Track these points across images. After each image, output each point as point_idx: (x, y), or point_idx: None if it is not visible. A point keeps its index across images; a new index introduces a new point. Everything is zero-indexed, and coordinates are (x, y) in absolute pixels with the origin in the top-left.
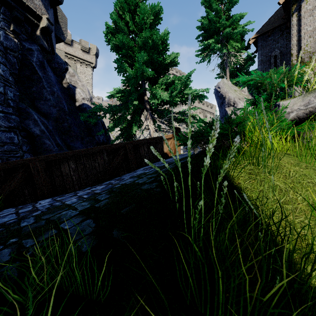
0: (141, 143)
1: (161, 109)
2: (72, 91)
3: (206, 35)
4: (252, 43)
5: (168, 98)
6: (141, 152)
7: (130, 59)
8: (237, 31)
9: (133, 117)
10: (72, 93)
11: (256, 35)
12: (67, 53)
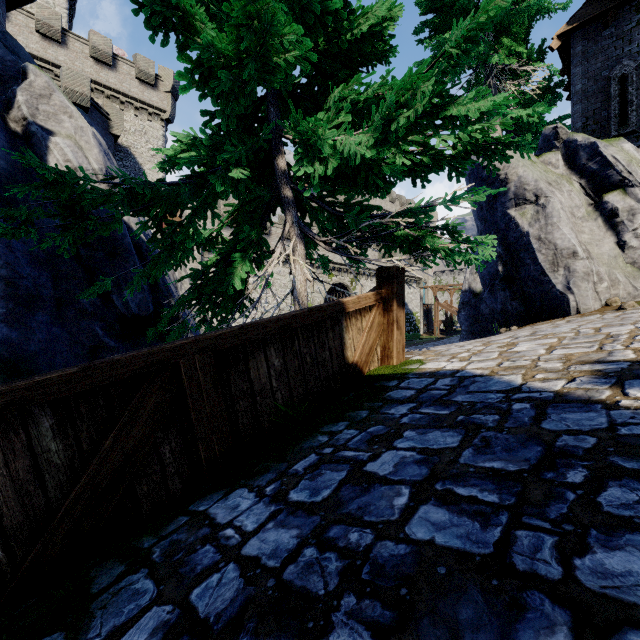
0: (255, 340)
1: (335, 203)
2: (37, 145)
3: (440, 25)
4: (557, 46)
5: (367, 149)
6: (255, 378)
7: (215, 5)
8: (530, 5)
9: (236, 230)
10: (37, 152)
11: (570, 26)
12: (102, 85)
